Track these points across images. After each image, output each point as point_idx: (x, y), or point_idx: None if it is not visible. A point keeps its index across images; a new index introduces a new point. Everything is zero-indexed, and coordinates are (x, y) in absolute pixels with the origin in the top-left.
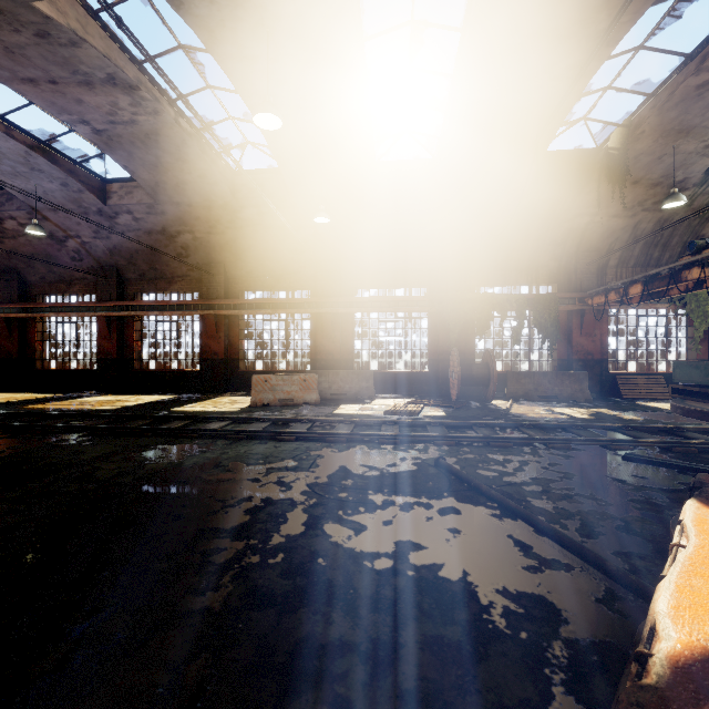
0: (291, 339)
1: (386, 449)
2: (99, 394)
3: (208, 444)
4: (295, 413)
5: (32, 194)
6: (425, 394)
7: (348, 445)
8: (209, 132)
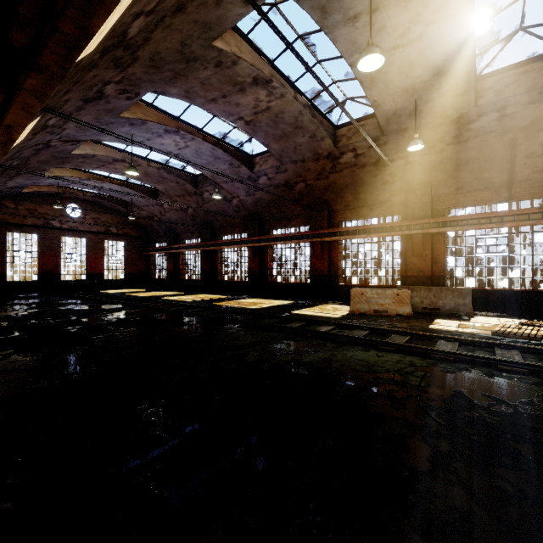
0: (382, 258)
1: (509, 378)
2: (248, 298)
3: (320, 345)
4: (390, 324)
5: (214, 171)
6: (540, 315)
7: (457, 366)
8: (322, 86)
